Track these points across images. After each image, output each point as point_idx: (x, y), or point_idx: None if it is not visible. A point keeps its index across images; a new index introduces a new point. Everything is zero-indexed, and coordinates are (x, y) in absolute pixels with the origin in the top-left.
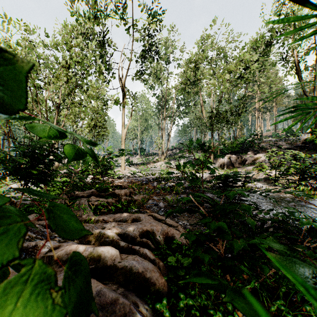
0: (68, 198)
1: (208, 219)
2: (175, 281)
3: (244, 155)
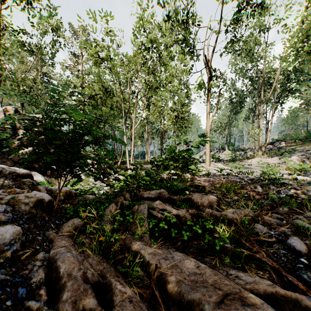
0: (131, 198)
1: None
2: None
3: None
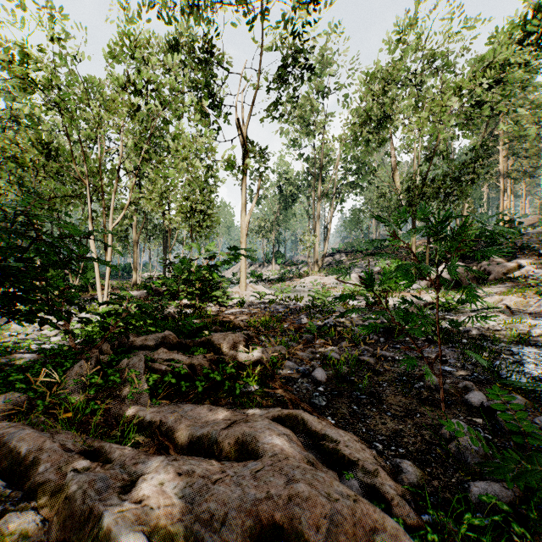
0: (113, 350)
1: None
2: None
3: (484, 263)
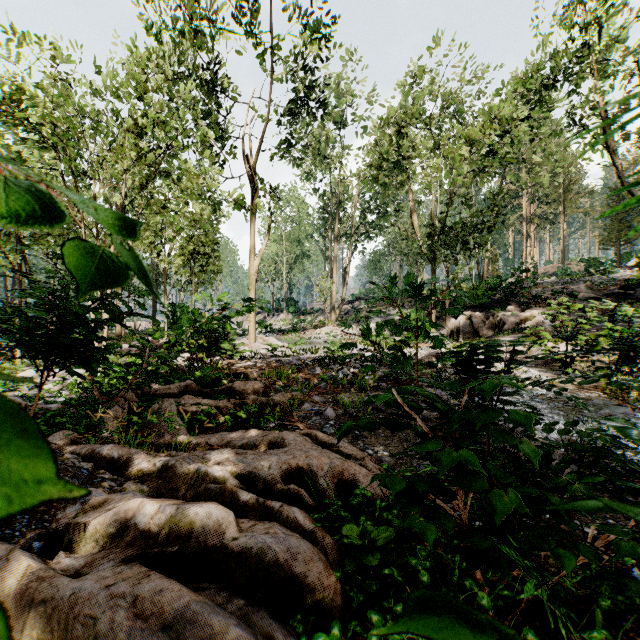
0: (137, 398)
1: (435, 444)
2: (358, 580)
3: (501, 313)
